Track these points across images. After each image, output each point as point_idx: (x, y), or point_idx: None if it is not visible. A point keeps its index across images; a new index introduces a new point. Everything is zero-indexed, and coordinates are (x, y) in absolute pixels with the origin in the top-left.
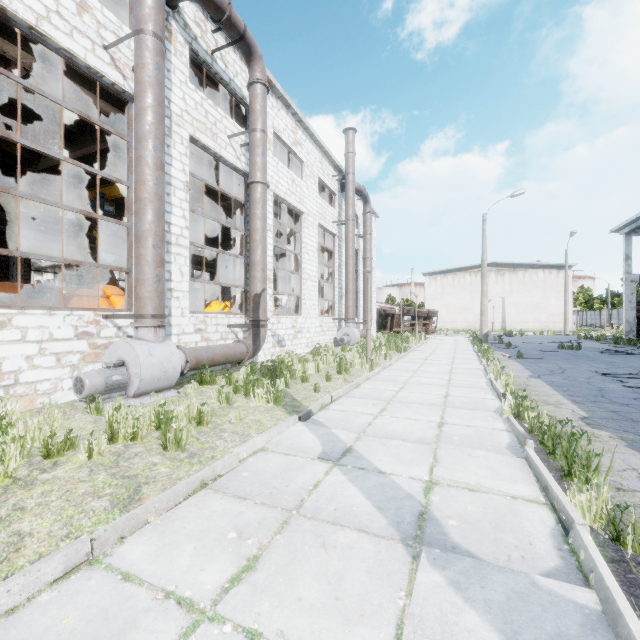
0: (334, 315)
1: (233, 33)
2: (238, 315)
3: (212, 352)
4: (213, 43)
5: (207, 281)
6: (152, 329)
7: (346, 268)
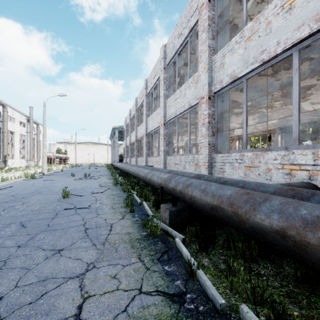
0: (25, 159)
1: (1, 104)
2: None
3: None
4: None
5: None
6: None
7: (30, 145)
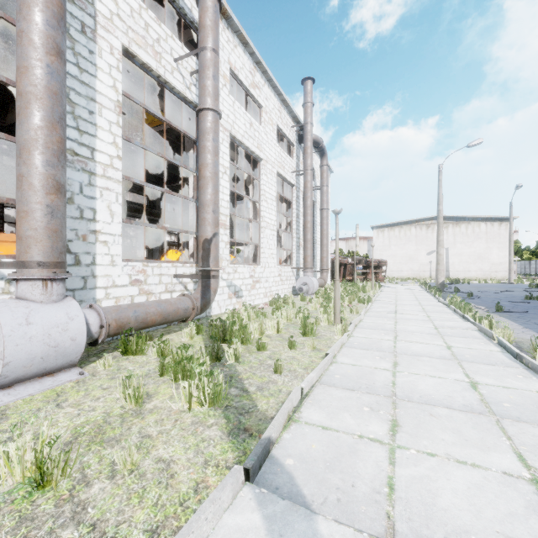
0: (292, 264)
1: None
2: (187, 264)
3: (143, 311)
4: None
5: (148, 224)
6: (39, 283)
7: (304, 217)
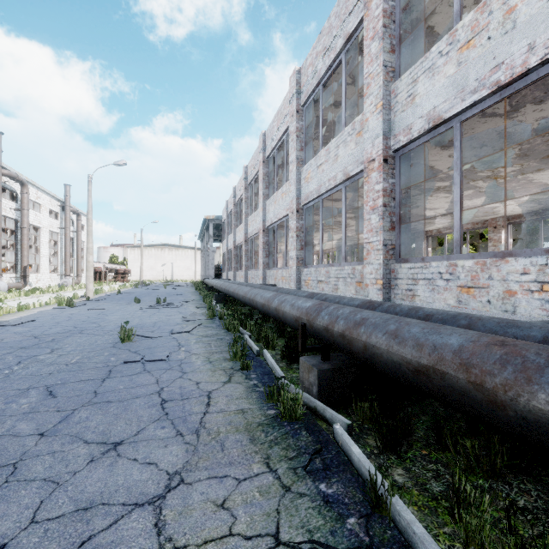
0: (58, 273)
1: (18, 181)
2: (14, 273)
3: (13, 285)
4: (5, 178)
5: (2, 262)
6: None
7: (65, 250)
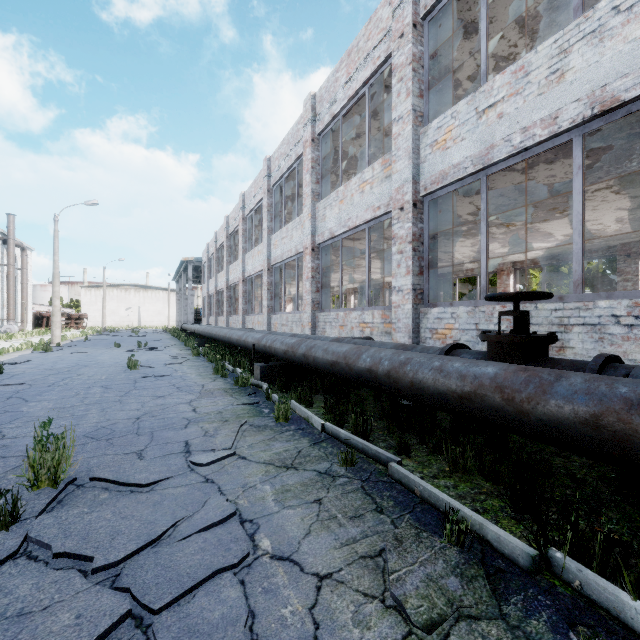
0: None
1: None
2: None
3: None
4: None
5: None
6: None
7: (8, 291)
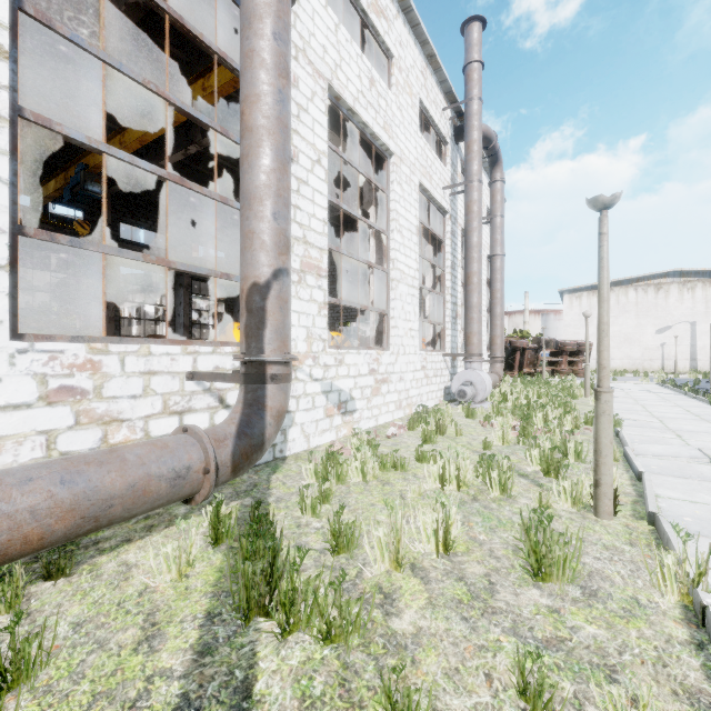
0: (444, 349)
1: None
2: (227, 347)
3: None
4: None
5: (115, 249)
6: None
7: (467, 266)
